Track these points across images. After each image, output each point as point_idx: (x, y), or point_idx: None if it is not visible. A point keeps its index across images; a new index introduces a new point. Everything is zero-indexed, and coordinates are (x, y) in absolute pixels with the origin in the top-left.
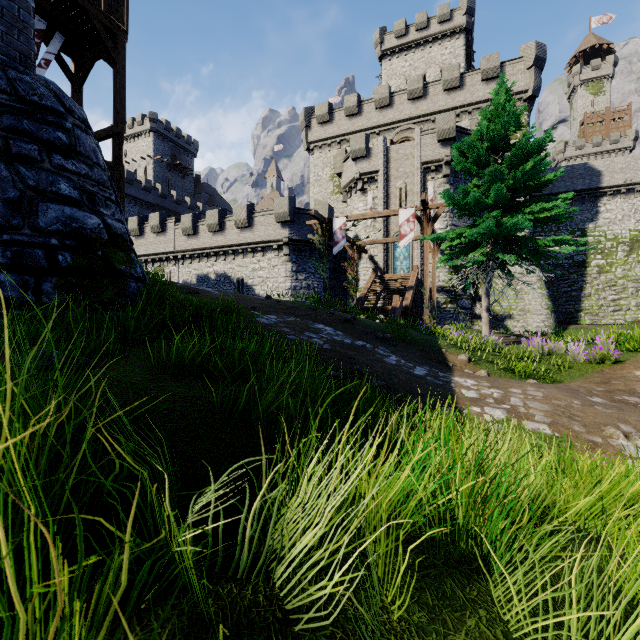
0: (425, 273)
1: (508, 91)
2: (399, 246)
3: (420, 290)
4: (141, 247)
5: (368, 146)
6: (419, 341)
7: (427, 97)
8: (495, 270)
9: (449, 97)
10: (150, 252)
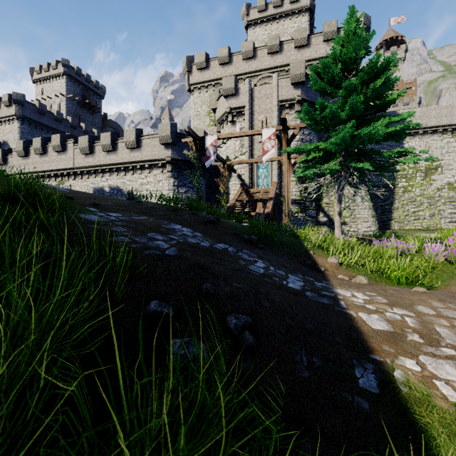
0: (284, 184)
1: (357, 21)
2: (261, 167)
3: (277, 202)
4: (44, 164)
5: (237, 87)
6: (285, 243)
7: (282, 52)
8: (348, 178)
9: (299, 53)
10: (52, 168)
